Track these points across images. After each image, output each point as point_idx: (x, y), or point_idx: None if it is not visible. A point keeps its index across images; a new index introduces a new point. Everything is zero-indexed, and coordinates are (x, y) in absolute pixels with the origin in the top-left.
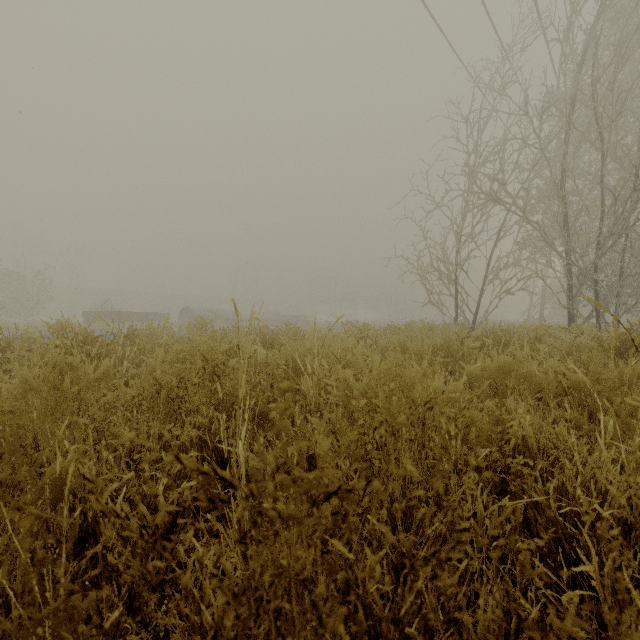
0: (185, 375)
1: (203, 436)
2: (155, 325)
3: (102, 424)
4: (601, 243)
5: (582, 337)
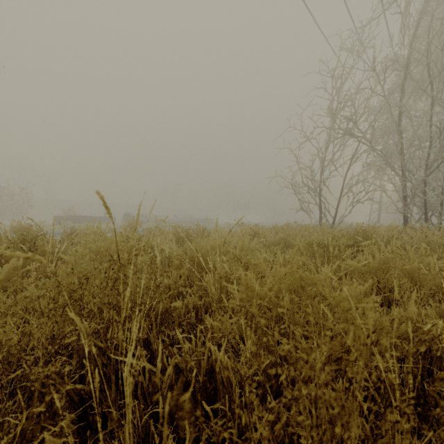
0: (89, 275)
1: (98, 343)
2: (104, 225)
3: (2, 326)
4: (429, 165)
5: (432, 235)
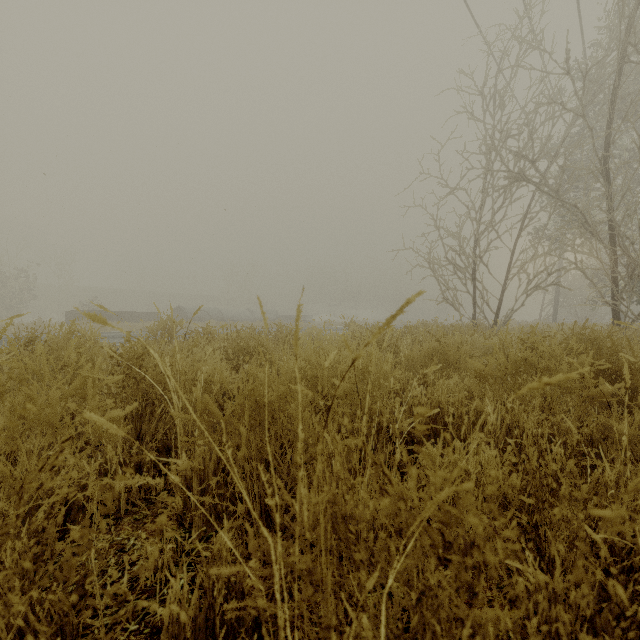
0: None
1: None
2: (140, 325)
3: None
4: None
5: None
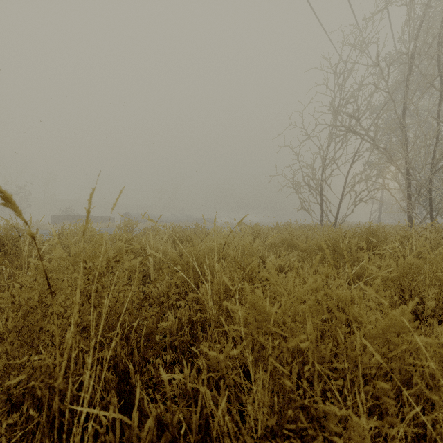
0: (54, 288)
1: (53, 385)
2: (102, 225)
3: None
4: (434, 163)
5: None
